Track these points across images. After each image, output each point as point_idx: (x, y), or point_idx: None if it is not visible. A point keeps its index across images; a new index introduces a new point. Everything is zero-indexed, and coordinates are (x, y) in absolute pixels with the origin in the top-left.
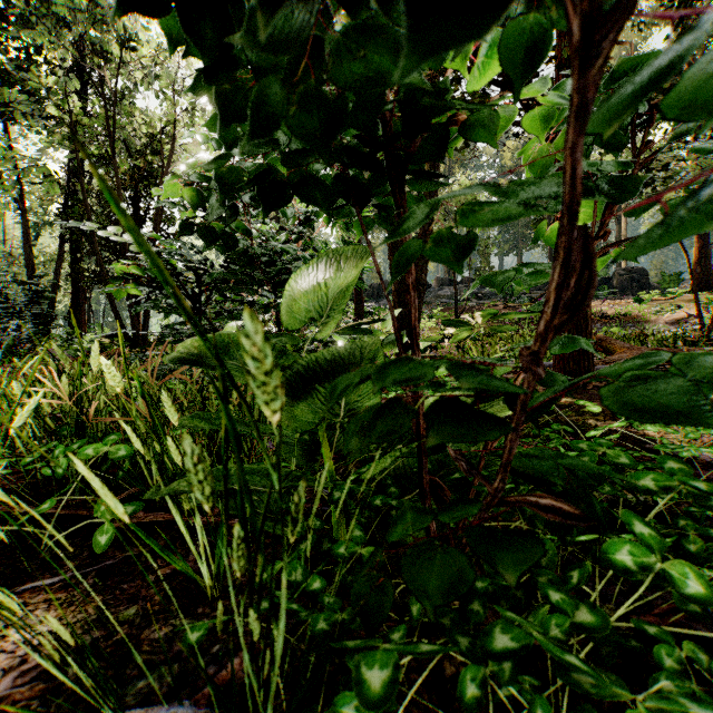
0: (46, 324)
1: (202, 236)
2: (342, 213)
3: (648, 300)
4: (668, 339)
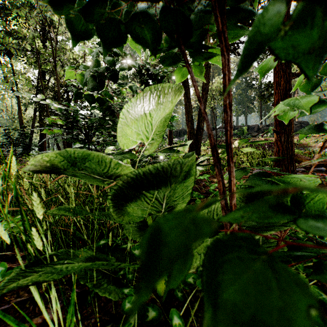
0: (27, 149)
1: (87, 100)
2: (163, 65)
3: (310, 136)
4: (326, 155)
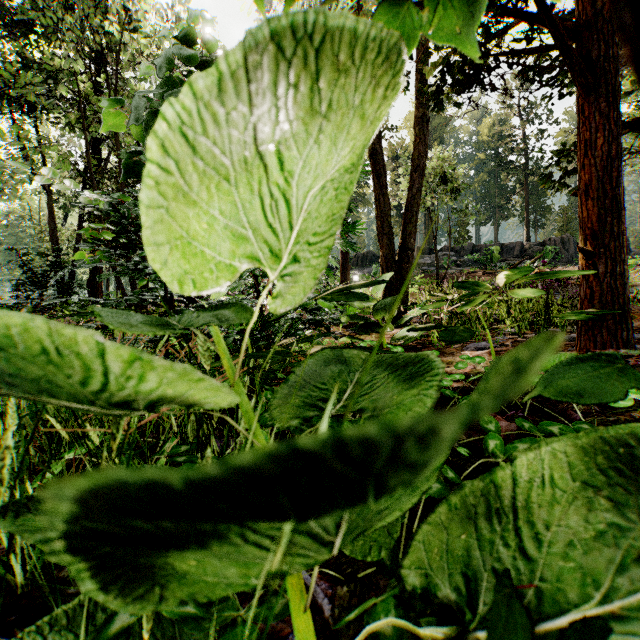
0: (64, 292)
1: None
2: None
3: (632, 265)
4: None
